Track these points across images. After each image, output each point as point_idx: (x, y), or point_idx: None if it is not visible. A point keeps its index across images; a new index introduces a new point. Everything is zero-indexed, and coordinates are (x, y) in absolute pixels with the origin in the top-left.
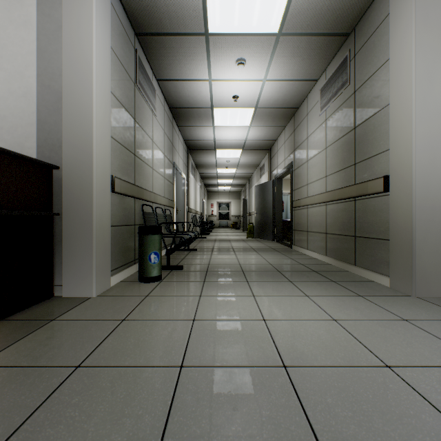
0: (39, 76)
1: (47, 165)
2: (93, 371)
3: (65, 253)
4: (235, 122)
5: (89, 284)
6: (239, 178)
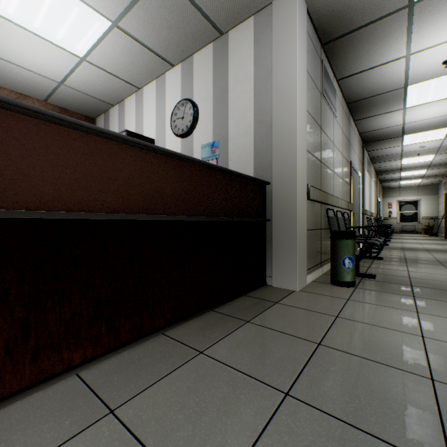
0: (255, 115)
1: (264, 183)
2: (334, 351)
3: (273, 251)
4: (441, 94)
5: (293, 279)
6: (438, 167)
